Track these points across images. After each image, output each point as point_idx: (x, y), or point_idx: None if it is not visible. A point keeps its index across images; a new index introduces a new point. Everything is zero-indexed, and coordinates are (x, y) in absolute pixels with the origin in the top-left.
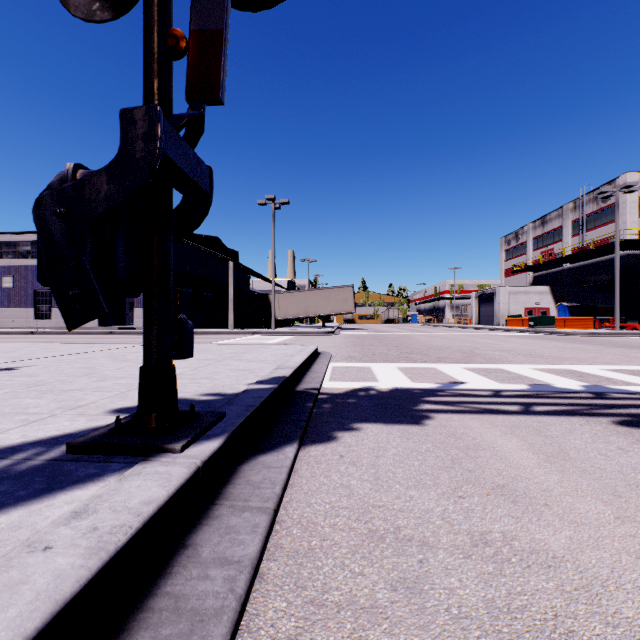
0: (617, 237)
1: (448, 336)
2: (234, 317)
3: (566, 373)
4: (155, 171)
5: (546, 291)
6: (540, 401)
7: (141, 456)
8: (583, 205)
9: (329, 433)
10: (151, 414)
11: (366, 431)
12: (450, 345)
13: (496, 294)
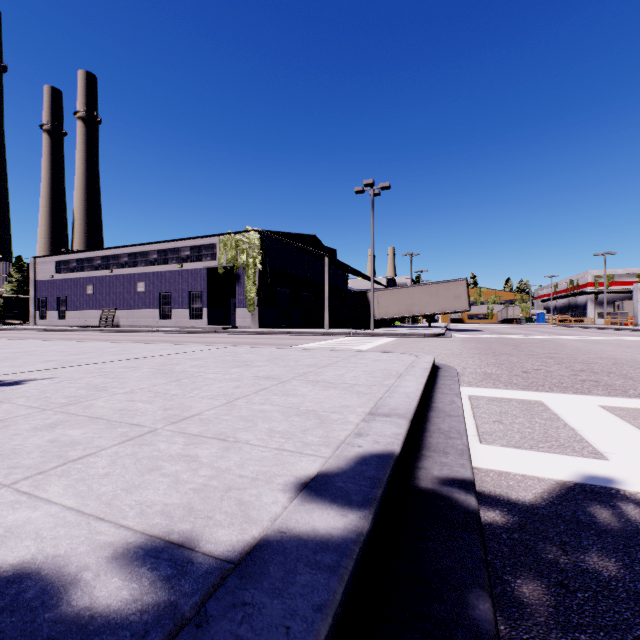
0: None
1: (618, 342)
2: (331, 317)
3: None
4: None
5: None
6: None
7: None
8: None
9: None
10: None
11: None
12: None
13: None
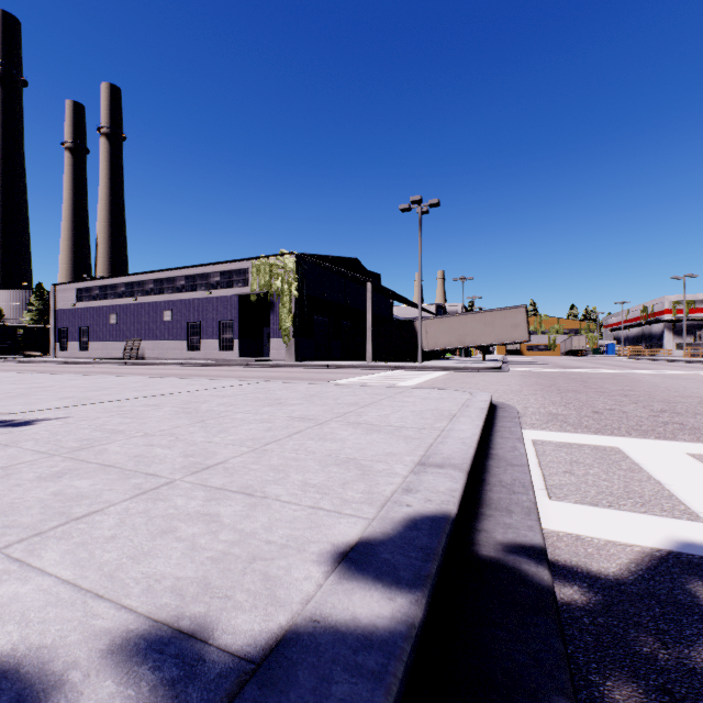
0: None
1: (702, 377)
2: (374, 348)
3: None
4: None
5: None
6: None
7: None
8: None
9: None
10: None
11: None
12: None
13: None
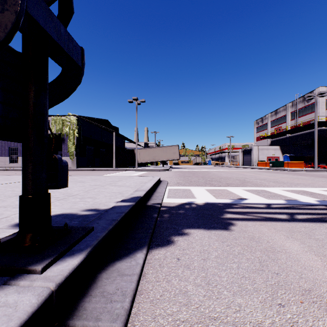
0: (316, 120)
1: (229, 171)
2: (116, 161)
3: (302, 192)
4: (19, 26)
5: (278, 148)
6: (297, 211)
7: (6, 276)
8: (297, 104)
9: (168, 237)
10: (26, 234)
11: (193, 236)
12: (231, 176)
13: (252, 150)
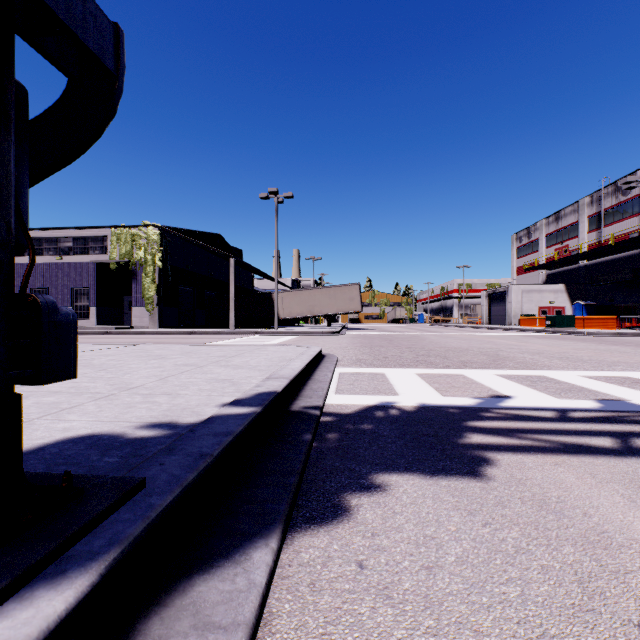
0: None
1: (462, 336)
2: (236, 316)
3: (631, 383)
4: None
5: (561, 289)
6: (635, 429)
7: None
8: (601, 199)
9: (336, 497)
10: None
11: (397, 493)
12: (468, 346)
13: (508, 293)
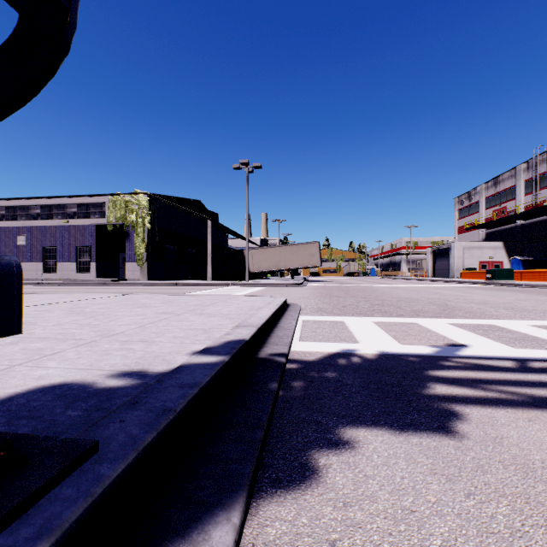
0: None
1: (410, 288)
2: (213, 270)
3: None
4: None
5: (499, 246)
6: None
7: None
8: (536, 165)
9: (303, 455)
10: None
11: (366, 451)
12: (418, 297)
13: (451, 249)
